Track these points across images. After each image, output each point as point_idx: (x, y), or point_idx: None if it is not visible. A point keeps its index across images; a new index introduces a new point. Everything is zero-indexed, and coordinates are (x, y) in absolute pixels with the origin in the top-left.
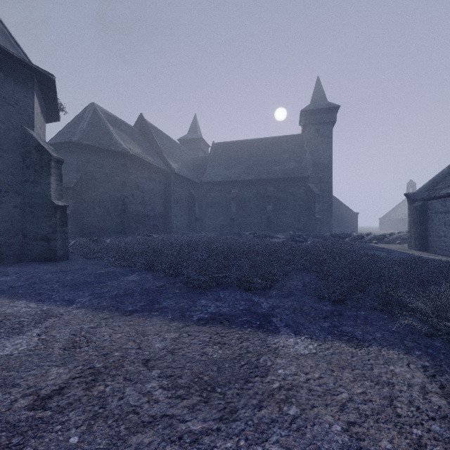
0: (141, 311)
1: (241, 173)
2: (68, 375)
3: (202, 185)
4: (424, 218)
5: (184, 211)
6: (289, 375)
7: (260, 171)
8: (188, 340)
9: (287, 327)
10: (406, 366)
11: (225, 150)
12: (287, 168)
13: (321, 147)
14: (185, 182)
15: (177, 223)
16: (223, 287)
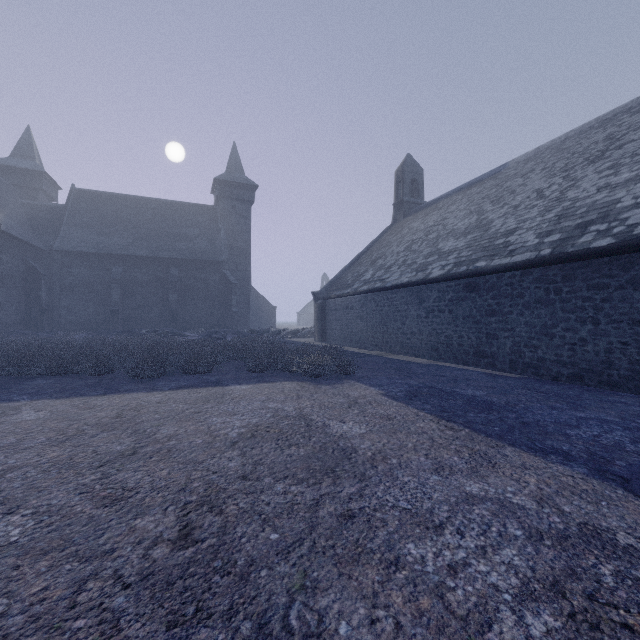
0: (112, 393)
1: (128, 244)
2: (114, 412)
3: (52, 255)
4: (324, 314)
5: (17, 297)
6: (242, 393)
7: (159, 246)
8: (175, 395)
9: (233, 383)
10: (291, 384)
11: (97, 203)
12: (198, 247)
13: (238, 228)
14: (20, 247)
15: (3, 318)
16: (168, 376)
